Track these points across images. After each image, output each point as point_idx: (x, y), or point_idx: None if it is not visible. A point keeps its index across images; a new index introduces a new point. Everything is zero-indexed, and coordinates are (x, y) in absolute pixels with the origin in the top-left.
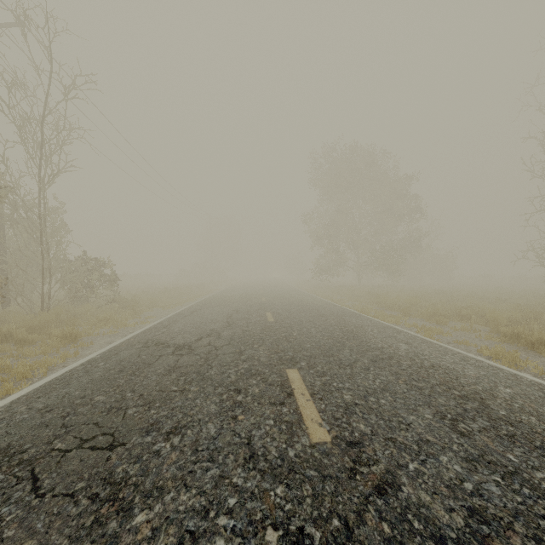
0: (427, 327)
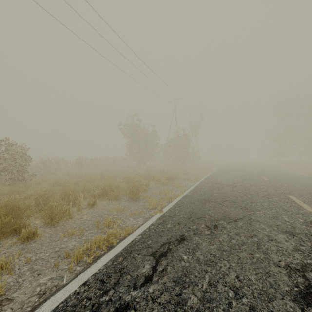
0: (298, 170)
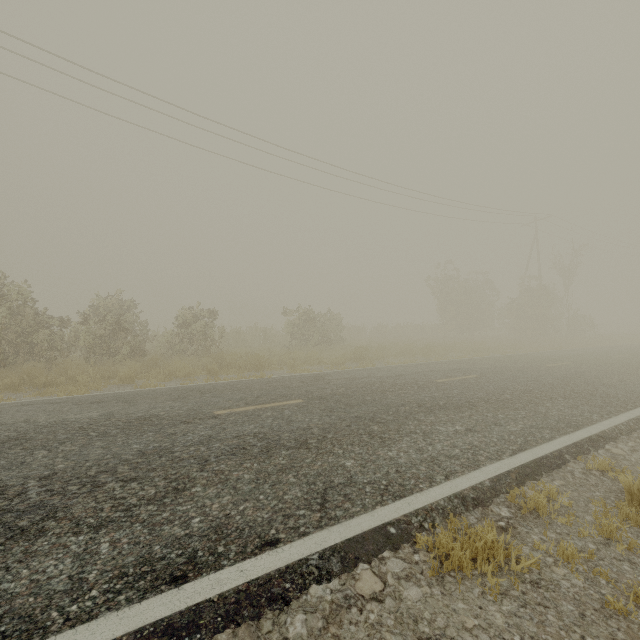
0: None
